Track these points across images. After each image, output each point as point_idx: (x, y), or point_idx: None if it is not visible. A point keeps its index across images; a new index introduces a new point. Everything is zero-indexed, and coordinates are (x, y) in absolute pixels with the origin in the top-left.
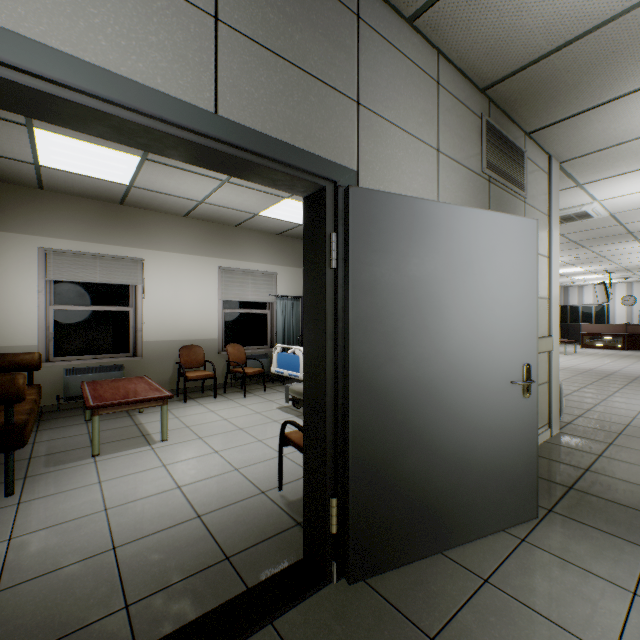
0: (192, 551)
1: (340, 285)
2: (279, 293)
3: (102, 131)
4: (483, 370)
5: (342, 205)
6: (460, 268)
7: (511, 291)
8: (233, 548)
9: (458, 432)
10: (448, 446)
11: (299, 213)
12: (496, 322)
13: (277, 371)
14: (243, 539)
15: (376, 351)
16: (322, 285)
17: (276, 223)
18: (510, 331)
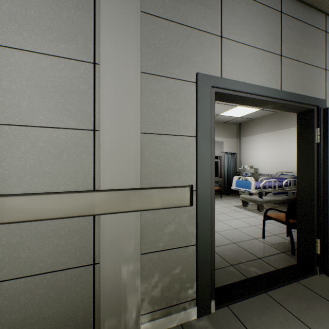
0: (242, 253)
1: (321, 149)
2: (224, 151)
3: (245, 103)
4: None
5: (321, 116)
6: None
7: None
8: (259, 255)
9: None
10: None
11: (240, 112)
12: None
13: (236, 188)
14: (260, 253)
15: None
16: (311, 150)
17: (226, 118)
18: None
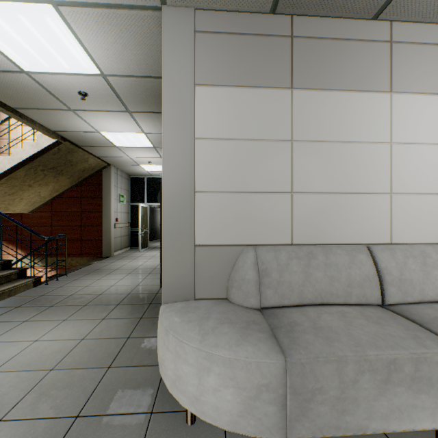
0: None
1: None
2: None
3: None
4: None
5: None
6: None
7: None
8: None
9: None
10: None
11: None
12: None
13: None
14: None
15: None
16: None
17: None
18: None
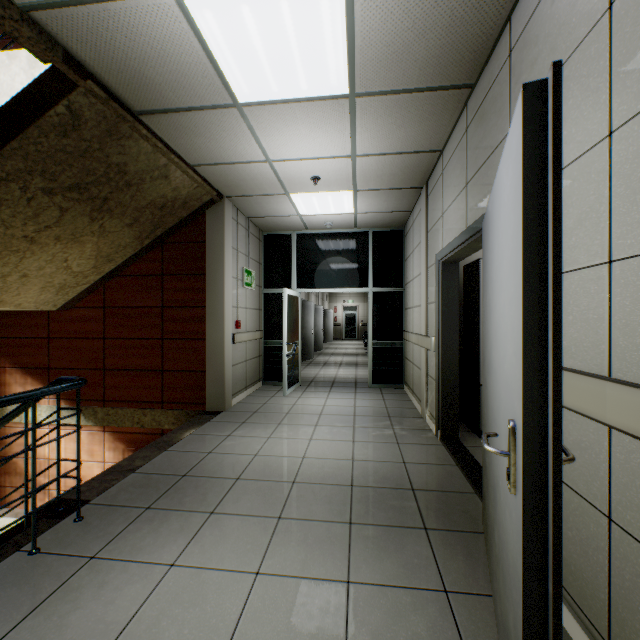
0: None
1: None
2: None
3: (468, 253)
4: (498, 399)
5: None
6: (493, 261)
7: (507, 275)
8: None
9: (493, 463)
10: (491, 471)
11: None
12: (502, 330)
13: None
14: None
15: (483, 350)
16: None
17: None
18: (507, 348)
